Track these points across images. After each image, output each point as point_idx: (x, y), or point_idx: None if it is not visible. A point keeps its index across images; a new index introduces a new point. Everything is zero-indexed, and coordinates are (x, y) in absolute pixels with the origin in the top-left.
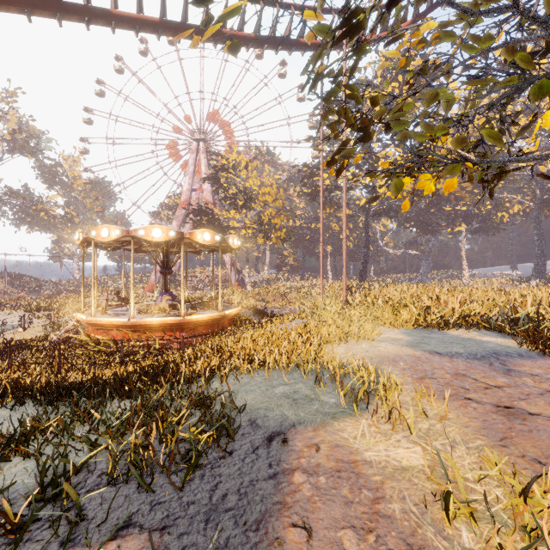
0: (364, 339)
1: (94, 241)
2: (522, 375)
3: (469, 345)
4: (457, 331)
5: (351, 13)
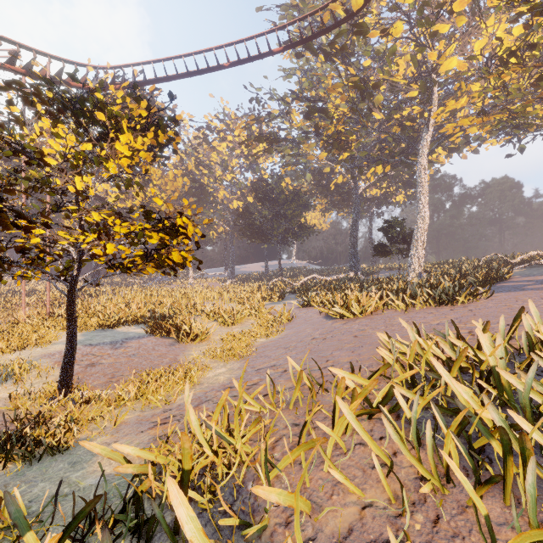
0: (43, 345)
1: None
2: (122, 348)
3: (118, 337)
4: (124, 328)
5: None
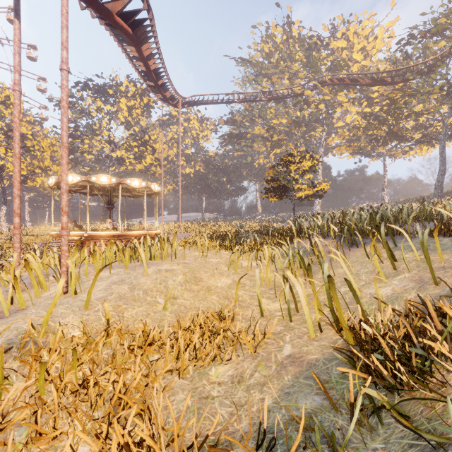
0: None
1: (121, 185)
2: None
3: None
4: None
5: (286, 189)
